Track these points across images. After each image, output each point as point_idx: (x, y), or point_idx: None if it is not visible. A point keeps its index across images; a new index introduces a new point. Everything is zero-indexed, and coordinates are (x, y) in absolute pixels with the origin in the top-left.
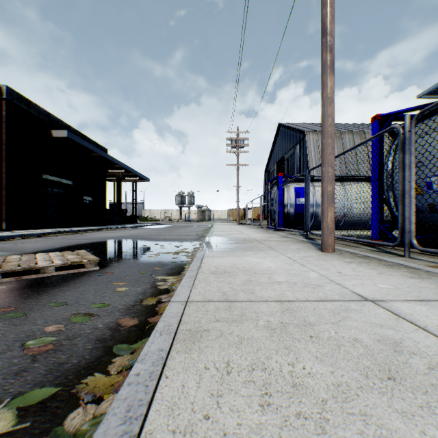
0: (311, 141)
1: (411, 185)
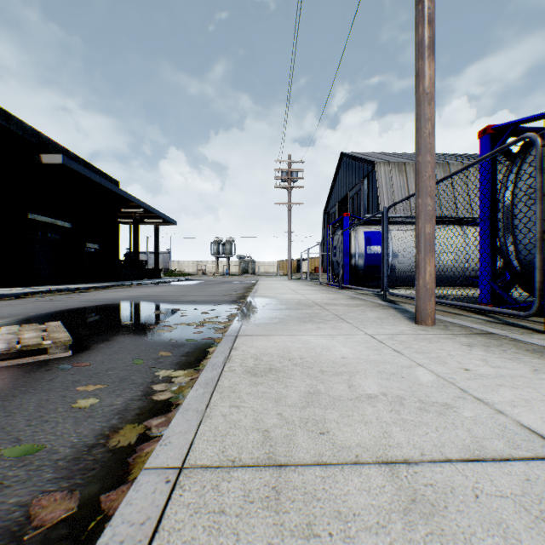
0: (383, 174)
1: None
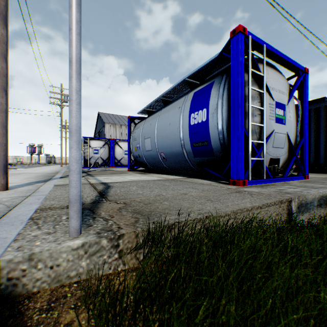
0: (107, 127)
1: None
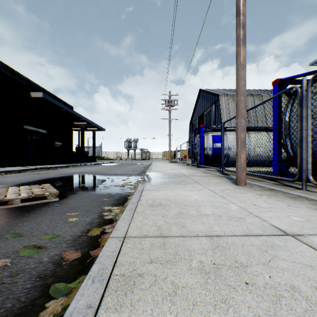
0: (223, 102)
1: (308, 133)
